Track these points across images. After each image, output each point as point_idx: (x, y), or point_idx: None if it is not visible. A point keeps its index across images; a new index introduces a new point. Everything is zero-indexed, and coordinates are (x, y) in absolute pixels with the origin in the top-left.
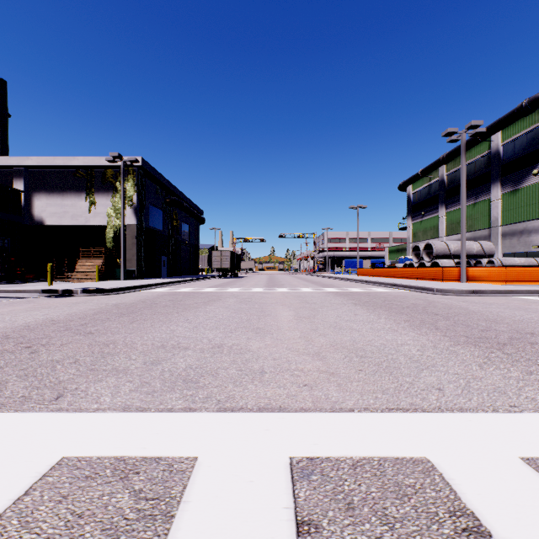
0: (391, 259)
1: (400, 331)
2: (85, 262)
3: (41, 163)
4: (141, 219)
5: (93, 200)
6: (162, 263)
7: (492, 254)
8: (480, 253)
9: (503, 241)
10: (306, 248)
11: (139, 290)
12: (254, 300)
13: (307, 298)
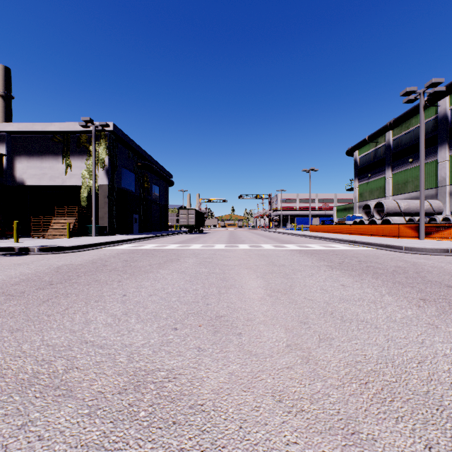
0: (338, 217)
1: (443, 327)
2: (60, 219)
3: (21, 129)
4: (112, 180)
5: (68, 163)
6: (134, 220)
7: (440, 212)
8: (429, 210)
9: (451, 199)
10: (263, 207)
11: (102, 247)
12: (215, 260)
13: (272, 258)
